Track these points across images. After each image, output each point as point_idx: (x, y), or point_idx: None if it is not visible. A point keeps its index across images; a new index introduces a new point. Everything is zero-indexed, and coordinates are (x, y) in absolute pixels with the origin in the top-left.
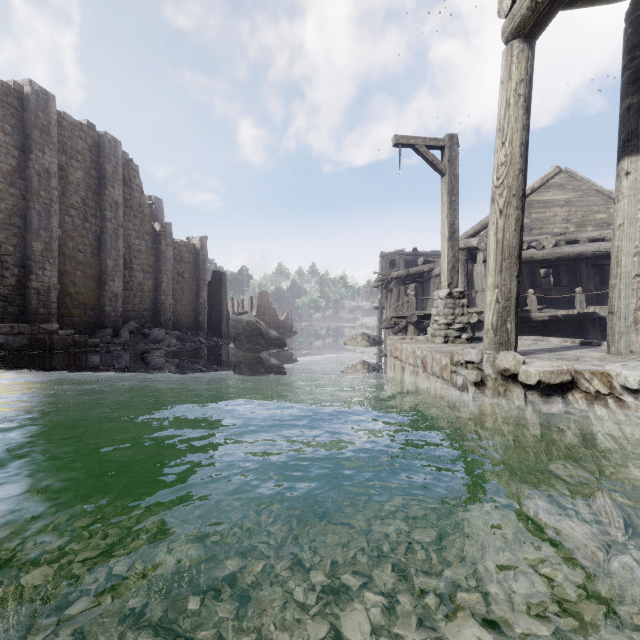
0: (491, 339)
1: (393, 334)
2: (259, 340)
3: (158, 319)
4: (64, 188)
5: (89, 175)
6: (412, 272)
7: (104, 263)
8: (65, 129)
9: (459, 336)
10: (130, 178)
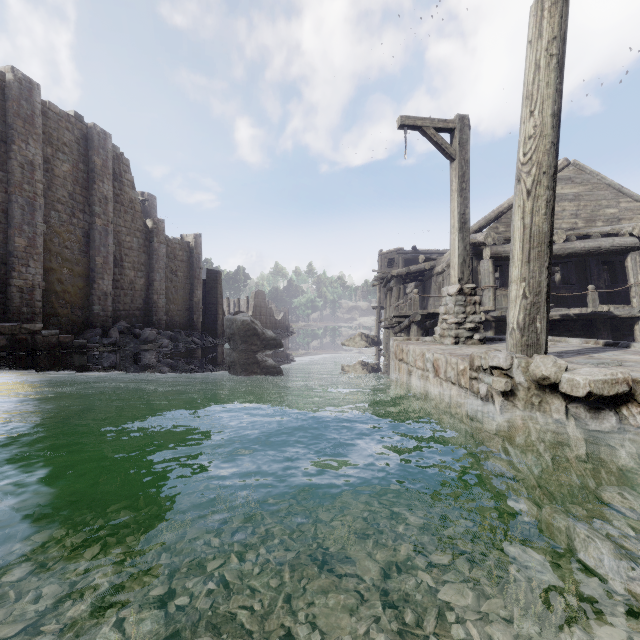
0: (517, 340)
1: (393, 334)
2: (254, 340)
3: (150, 319)
4: (50, 181)
5: (77, 168)
6: (413, 270)
7: (93, 260)
8: (51, 120)
9: (471, 336)
10: (121, 172)
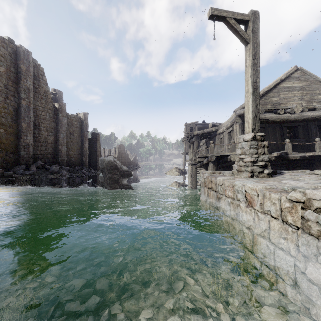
0: None
1: (194, 168)
2: (116, 171)
3: (57, 159)
4: None
5: (9, 70)
6: (205, 132)
7: (20, 125)
8: None
9: (262, 171)
10: (38, 75)
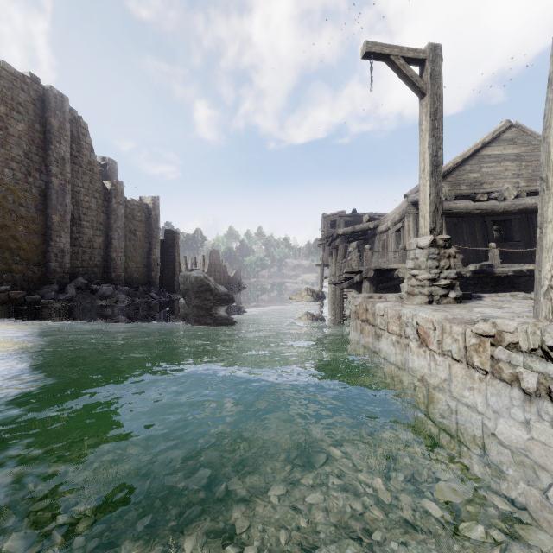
0: None
1: (339, 290)
2: (207, 295)
3: (109, 275)
4: (3, 140)
5: (32, 128)
6: (358, 229)
7: (49, 218)
8: (4, 79)
9: (446, 294)
10: (79, 135)
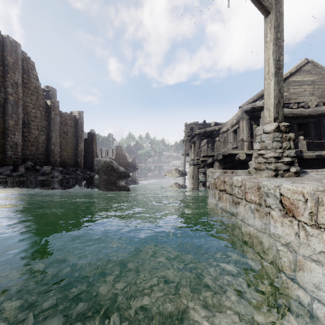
0: None
1: (196, 169)
2: (112, 173)
3: (49, 160)
4: None
5: None
6: (208, 130)
7: (7, 122)
8: None
9: (288, 169)
10: (28, 69)
